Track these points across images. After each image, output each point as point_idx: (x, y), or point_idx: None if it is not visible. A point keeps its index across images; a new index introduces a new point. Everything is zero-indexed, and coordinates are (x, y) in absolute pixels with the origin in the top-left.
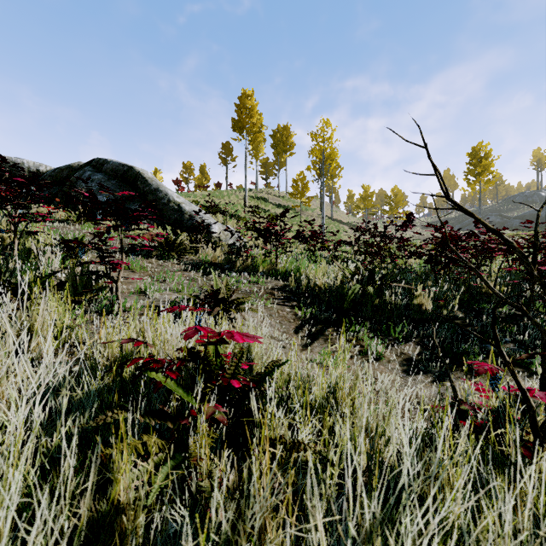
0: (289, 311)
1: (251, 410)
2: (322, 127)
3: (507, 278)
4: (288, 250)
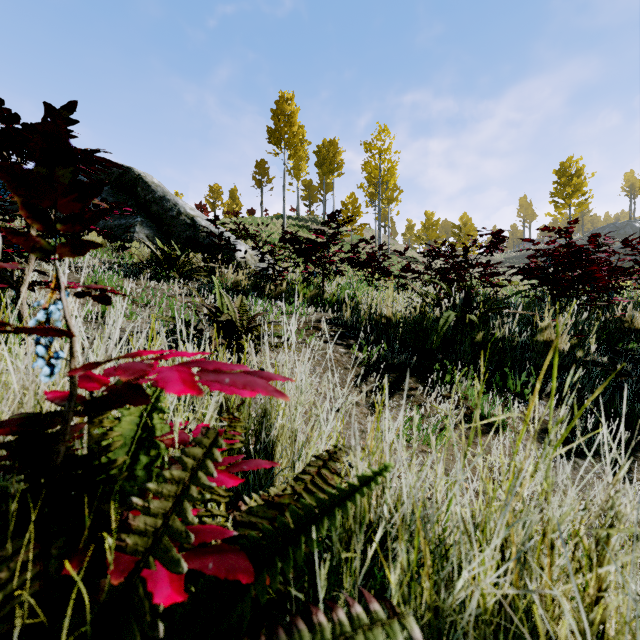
0: (344, 353)
1: None
2: (379, 135)
3: None
4: (338, 280)
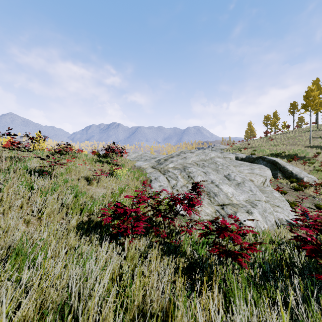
0: None
1: None
2: None
3: None
4: None
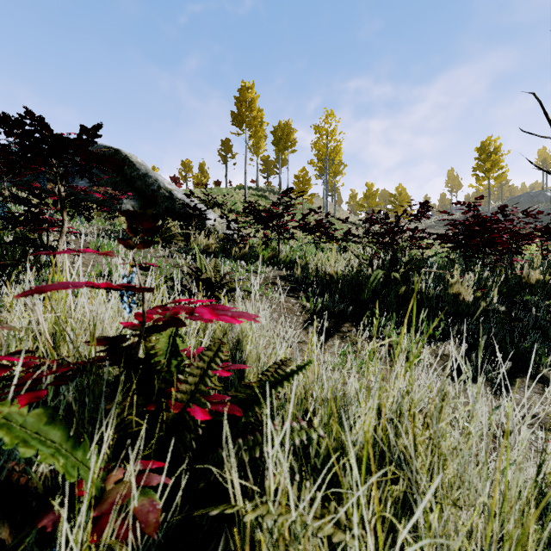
0: (295, 303)
1: (227, 482)
2: (326, 119)
3: (548, 267)
4: (291, 243)
